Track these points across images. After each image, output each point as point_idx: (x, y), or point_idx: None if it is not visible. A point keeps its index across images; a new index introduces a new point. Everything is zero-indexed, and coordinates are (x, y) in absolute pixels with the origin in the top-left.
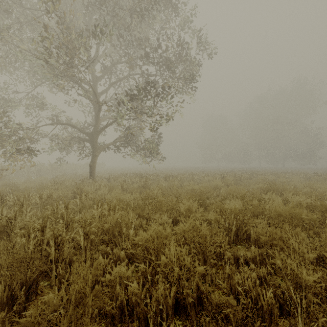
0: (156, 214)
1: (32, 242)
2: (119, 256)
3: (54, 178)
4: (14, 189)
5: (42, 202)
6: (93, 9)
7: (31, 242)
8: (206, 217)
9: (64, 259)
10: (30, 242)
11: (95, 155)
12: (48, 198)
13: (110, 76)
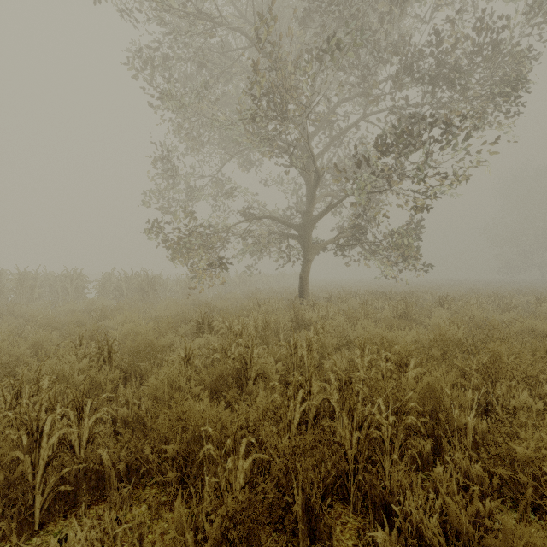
0: (497, 384)
1: (299, 409)
2: (466, 473)
3: (248, 295)
4: (211, 310)
5: (258, 332)
6: (311, 18)
7: (296, 408)
8: None
9: (371, 457)
10: (296, 407)
11: (308, 260)
12: (264, 327)
13: (331, 125)
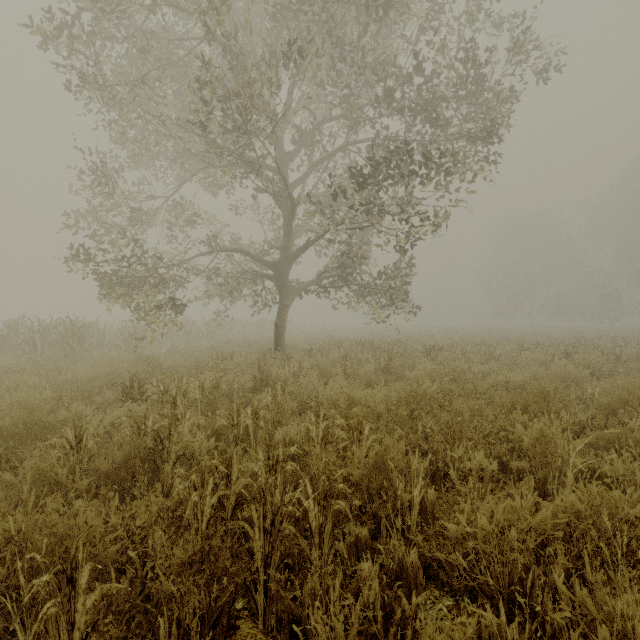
0: (455, 446)
1: (210, 501)
2: (400, 560)
3: (213, 348)
4: (154, 368)
5: (205, 396)
6: (284, 17)
7: (207, 501)
8: (593, 466)
9: (284, 559)
10: (206, 500)
11: (285, 305)
12: (213, 389)
13: (312, 148)
